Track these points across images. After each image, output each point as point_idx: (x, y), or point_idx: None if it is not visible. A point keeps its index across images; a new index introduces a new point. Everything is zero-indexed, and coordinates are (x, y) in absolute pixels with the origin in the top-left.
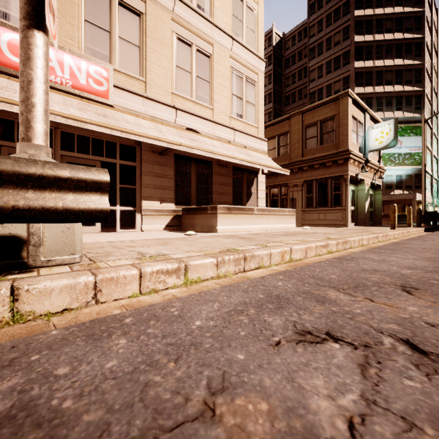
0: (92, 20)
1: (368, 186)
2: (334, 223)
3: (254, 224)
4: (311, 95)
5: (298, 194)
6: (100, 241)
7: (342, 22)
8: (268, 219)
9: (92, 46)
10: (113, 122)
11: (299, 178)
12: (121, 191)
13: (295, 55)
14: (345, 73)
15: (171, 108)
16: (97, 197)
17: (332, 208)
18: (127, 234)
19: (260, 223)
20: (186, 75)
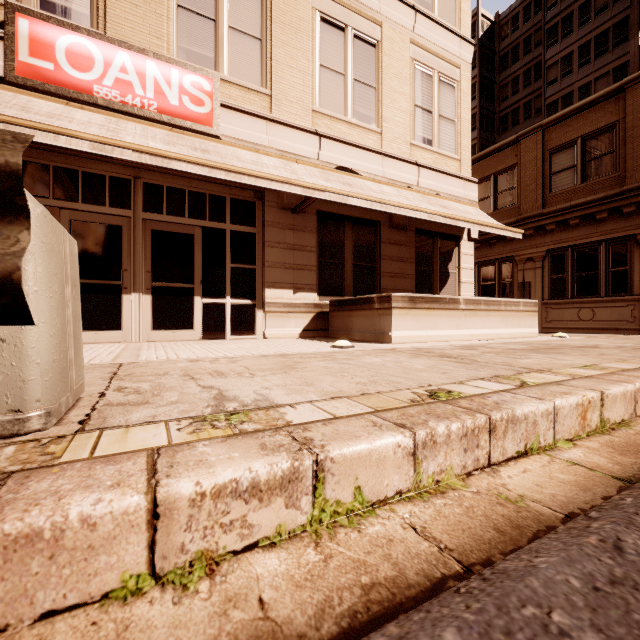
0: (188, 5)
1: None
2: (613, 327)
3: (460, 328)
4: (550, 108)
5: (535, 274)
6: (178, 358)
7: None
8: (486, 319)
9: (189, 45)
10: (216, 159)
11: (537, 246)
12: (232, 274)
13: (518, 46)
14: (618, 58)
15: (311, 135)
16: None
17: (608, 299)
18: (237, 343)
19: (471, 326)
20: (336, 80)
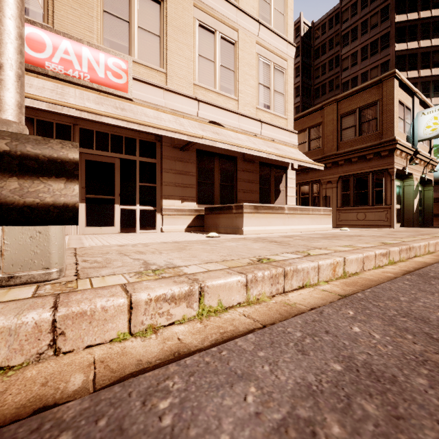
0: (111, 11)
1: (416, 181)
2: (376, 224)
3: (285, 225)
4: (344, 85)
5: (332, 191)
6: (110, 244)
7: (380, 2)
8: (300, 219)
9: (111, 37)
10: (131, 115)
11: (333, 174)
12: (140, 190)
13: (325, 44)
14: (383, 57)
15: (192, 100)
16: (59, 186)
17: (373, 207)
18: (145, 235)
19: (292, 223)
20: (209, 65)
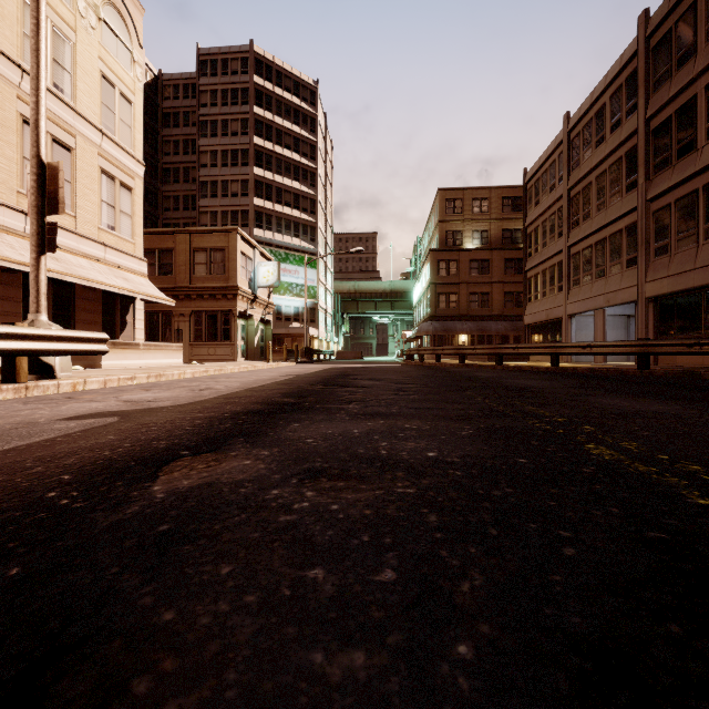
0: None
1: (257, 322)
2: (224, 359)
3: (141, 359)
4: (203, 185)
5: (186, 325)
6: None
7: (241, 111)
8: (155, 355)
9: None
10: None
11: (187, 307)
12: None
13: (179, 114)
14: (244, 175)
15: (18, 213)
16: (103, 345)
17: (222, 343)
18: None
19: (147, 358)
20: None
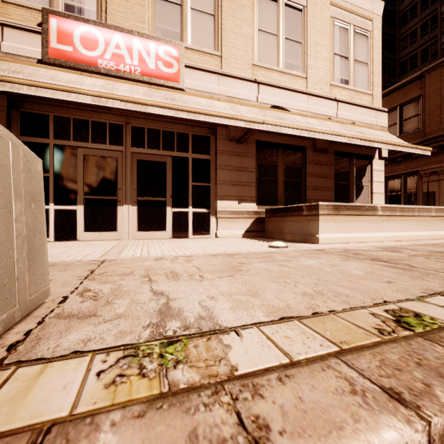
0: None
1: None
2: None
3: (378, 231)
4: None
5: (439, 185)
6: (148, 256)
7: None
8: (401, 224)
9: (163, 25)
10: (181, 105)
11: (441, 162)
12: (193, 190)
13: (416, 5)
14: None
15: (251, 83)
16: None
17: None
18: (196, 242)
19: (388, 229)
20: (270, 40)
